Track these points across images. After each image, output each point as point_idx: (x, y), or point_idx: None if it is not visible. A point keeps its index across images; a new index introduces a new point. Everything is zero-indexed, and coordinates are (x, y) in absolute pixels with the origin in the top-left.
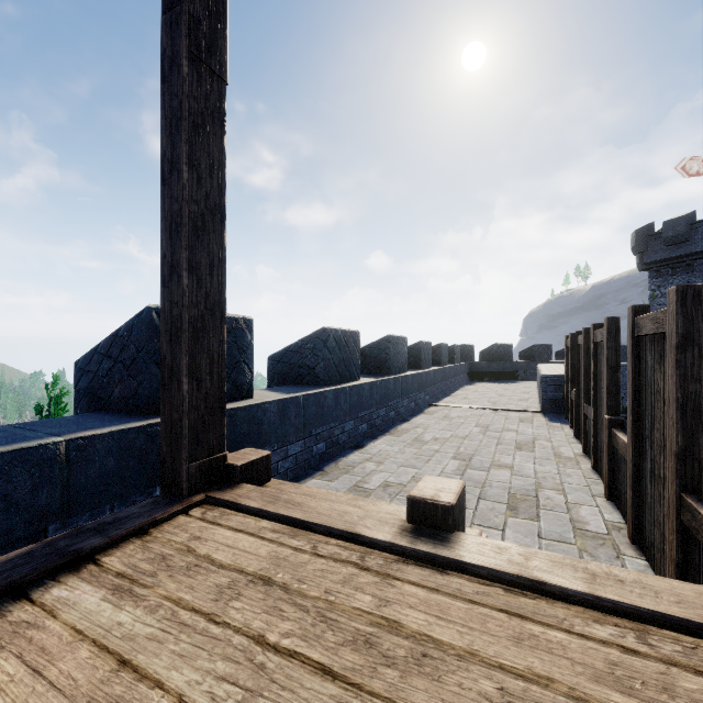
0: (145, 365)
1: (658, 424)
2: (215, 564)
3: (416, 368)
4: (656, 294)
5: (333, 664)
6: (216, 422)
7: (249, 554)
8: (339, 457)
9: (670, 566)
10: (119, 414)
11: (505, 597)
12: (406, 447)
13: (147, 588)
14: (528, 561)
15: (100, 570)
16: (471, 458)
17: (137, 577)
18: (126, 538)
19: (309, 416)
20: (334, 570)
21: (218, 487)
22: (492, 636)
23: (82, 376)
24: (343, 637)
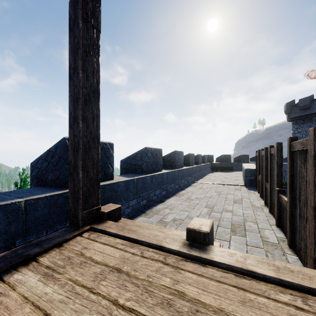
0: (63, 164)
1: (303, 192)
2: (94, 261)
3: (187, 165)
4: (295, 132)
5: (151, 315)
6: (95, 191)
7: (110, 256)
8: (153, 206)
9: (310, 260)
10: (50, 187)
11: (235, 279)
12: (183, 202)
13: (60, 274)
14: (246, 260)
15: (38, 265)
16: (213, 207)
17: (56, 268)
18: (52, 248)
19: (139, 188)
20: (151, 265)
21: (96, 222)
22: (230, 300)
23: (34, 169)
24: (156, 301)
